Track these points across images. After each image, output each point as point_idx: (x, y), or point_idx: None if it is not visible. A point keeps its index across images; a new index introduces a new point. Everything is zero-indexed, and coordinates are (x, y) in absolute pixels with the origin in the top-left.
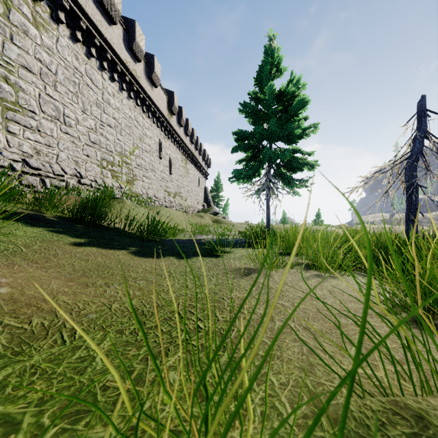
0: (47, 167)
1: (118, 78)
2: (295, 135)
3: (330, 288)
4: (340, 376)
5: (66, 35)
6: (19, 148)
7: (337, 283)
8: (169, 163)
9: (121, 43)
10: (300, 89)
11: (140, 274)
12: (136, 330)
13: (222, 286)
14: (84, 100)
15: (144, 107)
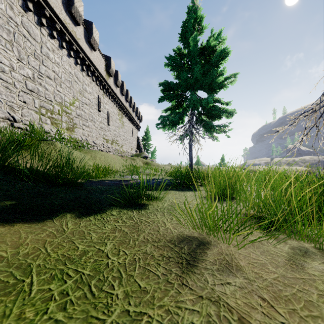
0: None
1: (57, 36)
2: (217, 83)
3: None
4: None
5: None
6: None
7: None
8: (107, 115)
9: (60, 4)
10: (220, 44)
11: None
12: None
13: None
14: (20, 49)
15: (84, 66)
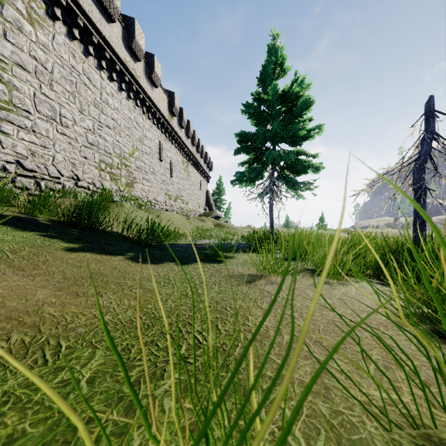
0: (42, 169)
1: (116, 77)
2: (299, 136)
3: (340, 296)
4: (362, 404)
5: (62, 33)
6: (13, 149)
7: (346, 291)
8: (170, 165)
9: (120, 41)
10: (304, 90)
11: (137, 282)
12: (129, 346)
13: (224, 294)
14: (81, 100)
15: (144, 108)
